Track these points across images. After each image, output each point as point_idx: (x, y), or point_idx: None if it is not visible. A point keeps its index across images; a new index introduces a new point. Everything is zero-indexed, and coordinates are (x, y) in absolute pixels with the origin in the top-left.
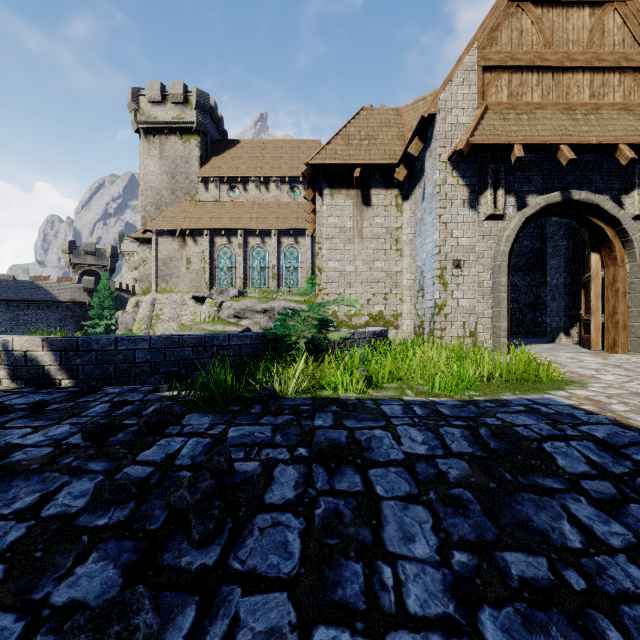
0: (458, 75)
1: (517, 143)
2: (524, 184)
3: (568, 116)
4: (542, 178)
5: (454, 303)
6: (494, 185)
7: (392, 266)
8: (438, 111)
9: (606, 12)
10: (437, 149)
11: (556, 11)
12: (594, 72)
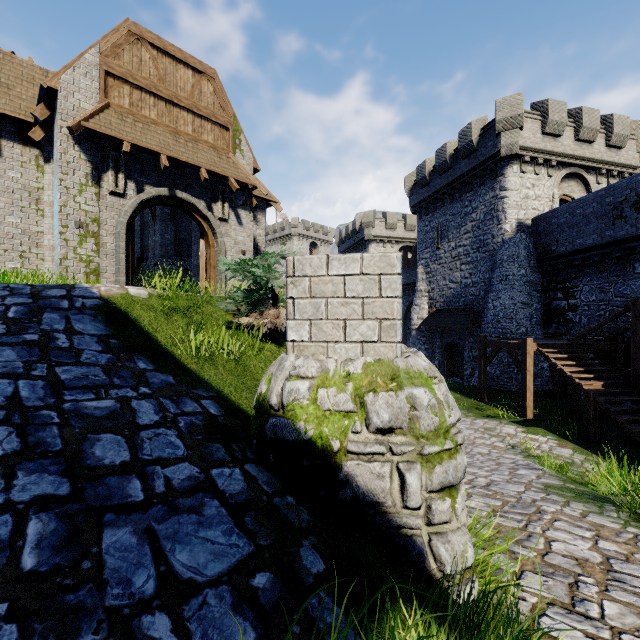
0: (81, 66)
1: (127, 141)
2: (143, 176)
3: (174, 137)
4: (157, 176)
5: (77, 258)
6: (116, 169)
7: (32, 225)
8: (60, 88)
9: (203, 79)
10: (59, 121)
11: (169, 60)
12: (196, 115)
